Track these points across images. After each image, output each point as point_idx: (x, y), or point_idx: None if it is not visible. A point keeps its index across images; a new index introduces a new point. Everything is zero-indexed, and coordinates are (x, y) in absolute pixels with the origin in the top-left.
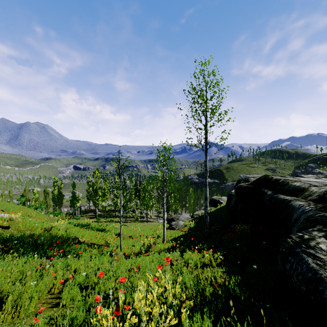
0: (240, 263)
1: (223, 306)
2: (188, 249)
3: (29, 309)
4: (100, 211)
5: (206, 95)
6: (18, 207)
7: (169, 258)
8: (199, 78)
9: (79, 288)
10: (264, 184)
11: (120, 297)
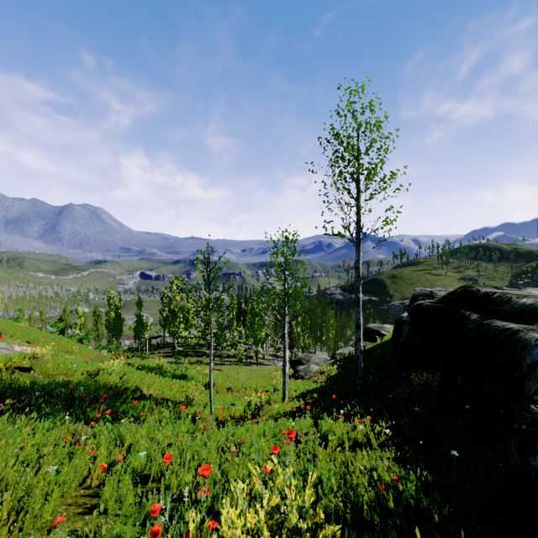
0: (423, 444)
1: (397, 532)
2: (326, 414)
3: (42, 517)
4: (182, 346)
5: (358, 145)
6: (52, 337)
7: (293, 432)
8: (345, 116)
9: (135, 478)
10: (464, 302)
11: (192, 516)
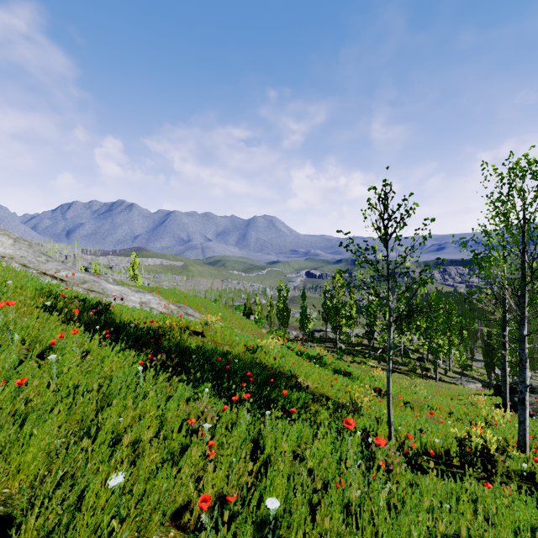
0: None
1: None
2: None
3: None
4: (344, 343)
5: None
6: (235, 317)
7: None
8: None
9: None
10: None
11: None
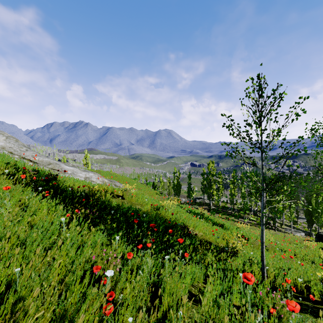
0: None
1: None
2: None
3: None
4: (215, 206)
5: None
6: (147, 189)
7: None
8: None
9: None
10: None
11: None
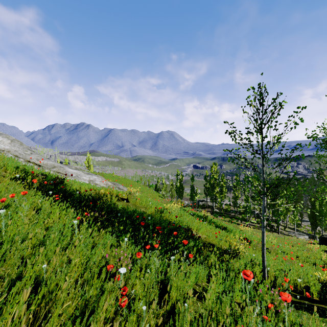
0: None
1: None
2: None
3: None
4: (218, 209)
5: None
6: (150, 192)
7: None
8: None
9: None
10: None
11: None
